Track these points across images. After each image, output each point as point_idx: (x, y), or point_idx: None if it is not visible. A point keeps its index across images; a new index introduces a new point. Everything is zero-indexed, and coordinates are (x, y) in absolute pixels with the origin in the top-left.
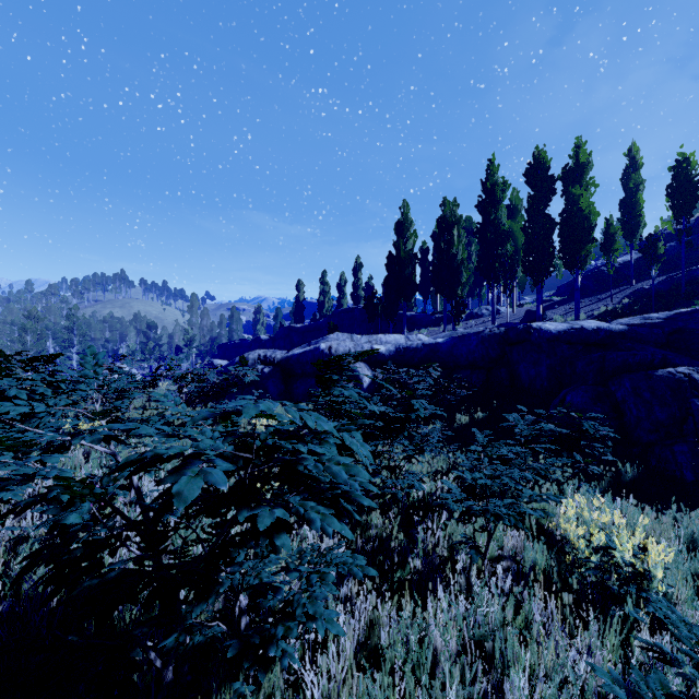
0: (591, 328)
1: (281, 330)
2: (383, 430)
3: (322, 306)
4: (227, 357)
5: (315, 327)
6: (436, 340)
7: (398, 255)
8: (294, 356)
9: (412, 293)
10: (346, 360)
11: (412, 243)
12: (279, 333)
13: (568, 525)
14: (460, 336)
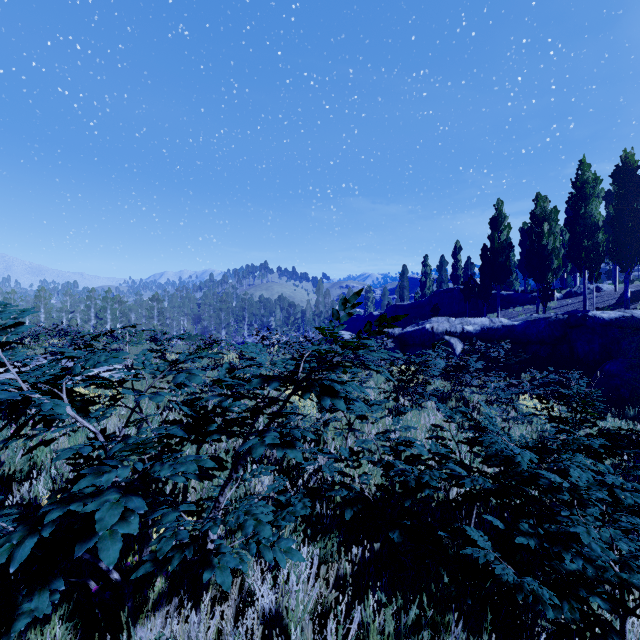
0: (639, 316)
1: (389, 307)
2: (457, 370)
3: (424, 286)
4: (347, 329)
5: (418, 304)
6: (513, 322)
7: (492, 246)
8: (407, 332)
9: (505, 277)
10: (444, 336)
11: (505, 234)
12: (387, 310)
13: (523, 402)
14: (532, 320)
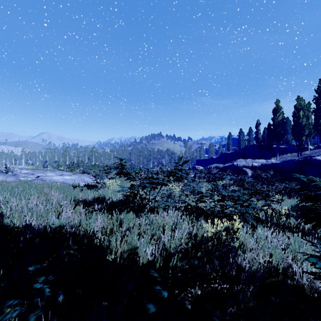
0: None
1: (221, 154)
2: (240, 181)
3: (240, 143)
4: (200, 165)
5: (236, 152)
6: (277, 162)
7: (273, 123)
8: (225, 166)
9: (281, 138)
10: (243, 168)
11: (281, 117)
12: (220, 155)
13: None
14: (286, 161)
